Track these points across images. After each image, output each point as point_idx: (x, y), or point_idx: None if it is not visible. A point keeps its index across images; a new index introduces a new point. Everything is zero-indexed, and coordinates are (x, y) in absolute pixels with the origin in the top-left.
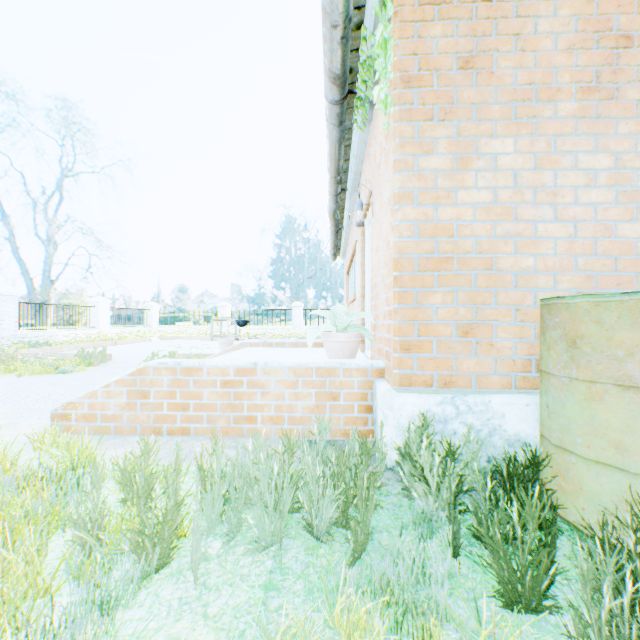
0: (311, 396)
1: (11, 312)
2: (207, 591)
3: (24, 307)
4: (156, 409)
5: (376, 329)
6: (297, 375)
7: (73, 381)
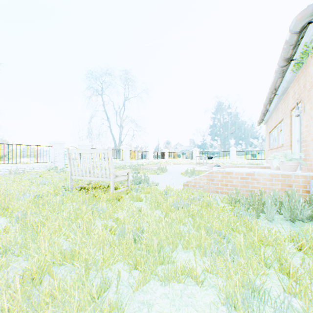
0: (278, 185)
1: (128, 153)
2: (273, 223)
3: (130, 152)
4: (216, 185)
5: (306, 160)
6: (272, 176)
7: (165, 177)
